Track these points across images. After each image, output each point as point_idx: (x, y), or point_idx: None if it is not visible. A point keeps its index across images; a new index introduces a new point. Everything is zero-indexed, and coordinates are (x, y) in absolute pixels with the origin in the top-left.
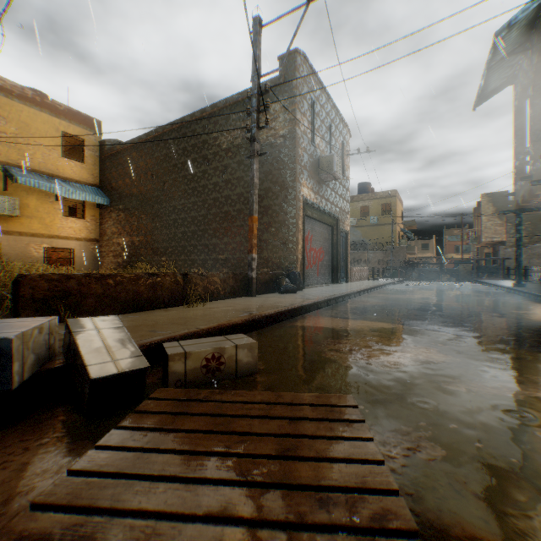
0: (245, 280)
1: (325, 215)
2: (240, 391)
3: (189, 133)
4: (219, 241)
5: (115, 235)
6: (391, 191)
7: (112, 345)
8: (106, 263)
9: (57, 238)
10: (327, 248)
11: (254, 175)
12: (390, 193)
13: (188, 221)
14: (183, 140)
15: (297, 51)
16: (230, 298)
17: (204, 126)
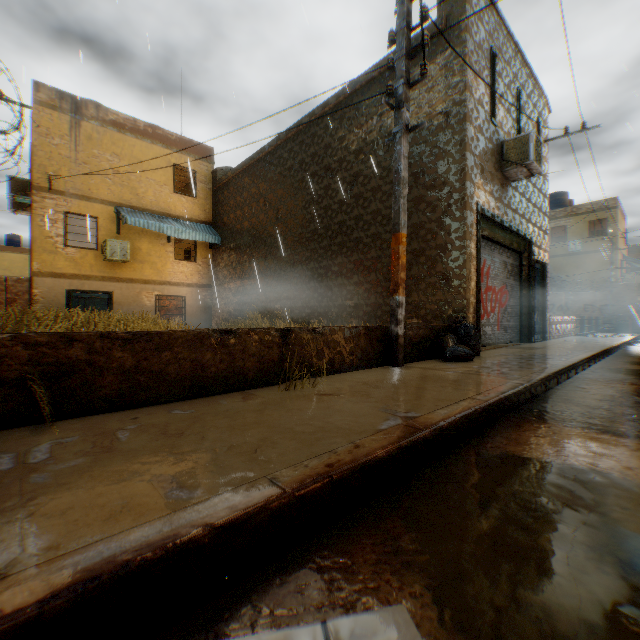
0: (385, 338)
1: (510, 236)
2: None
3: (308, 140)
4: (346, 281)
5: (226, 279)
6: (606, 200)
7: None
8: (217, 312)
9: (168, 285)
10: (512, 286)
11: (400, 165)
12: (603, 203)
13: (307, 255)
14: (300, 151)
15: None
16: (360, 369)
17: (326, 126)
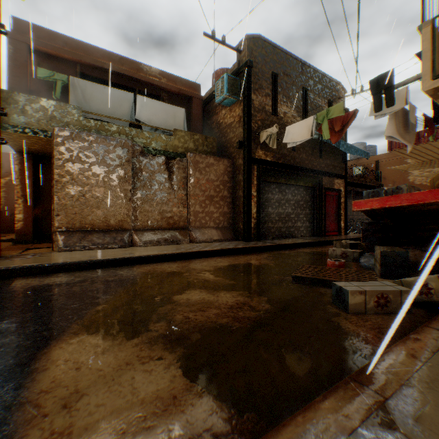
0: None
1: None
2: (337, 280)
3: None
4: None
5: None
6: None
7: None
8: None
9: None
10: None
11: None
12: None
13: None
14: None
15: None
16: None
17: None
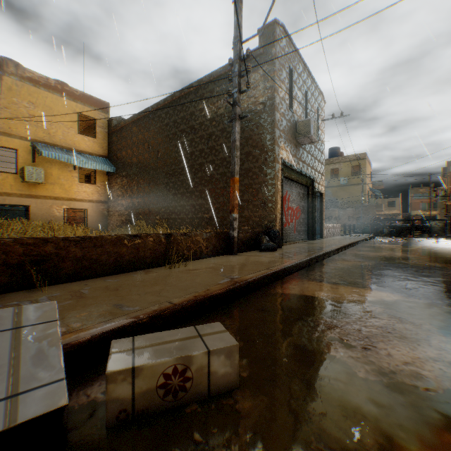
0: (227, 238)
1: (302, 177)
2: None
3: (179, 107)
4: (204, 201)
5: (119, 197)
6: (360, 154)
7: (23, 359)
8: (112, 221)
9: (74, 201)
10: (303, 206)
11: (235, 138)
12: (359, 156)
13: (178, 184)
14: (173, 114)
15: (276, 22)
16: (212, 257)
17: (191, 100)
